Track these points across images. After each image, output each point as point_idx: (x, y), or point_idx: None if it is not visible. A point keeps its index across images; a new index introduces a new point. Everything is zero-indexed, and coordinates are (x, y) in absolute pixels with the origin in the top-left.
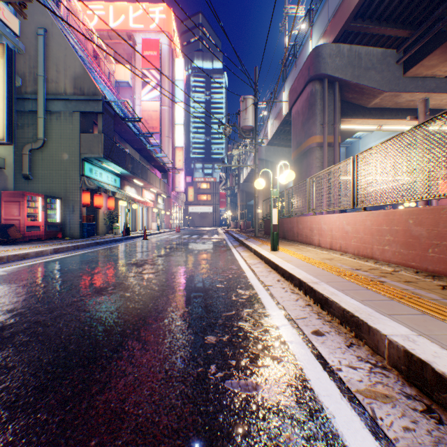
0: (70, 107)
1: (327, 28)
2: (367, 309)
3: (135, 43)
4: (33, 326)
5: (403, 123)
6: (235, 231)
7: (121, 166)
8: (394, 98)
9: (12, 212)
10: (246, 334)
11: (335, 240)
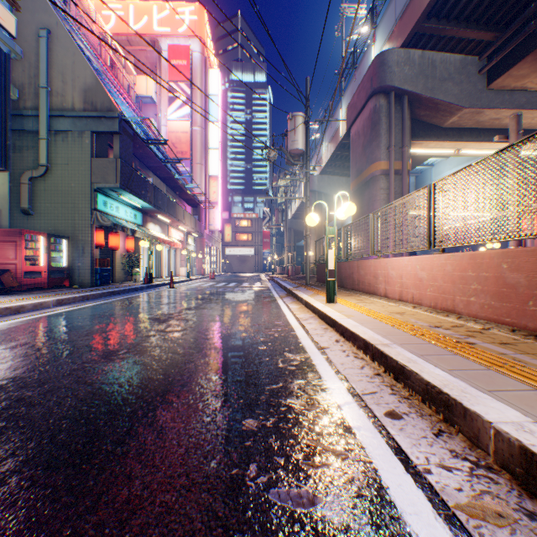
0: (80, 126)
1: (393, 30)
2: (459, 383)
3: (161, 50)
4: (13, 405)
5: (486, 146)
6: (281, 278)
7: (142, 198)
8: (476, 115)
9: (7, 255)
10: (297, 416)
11: (406, 289)
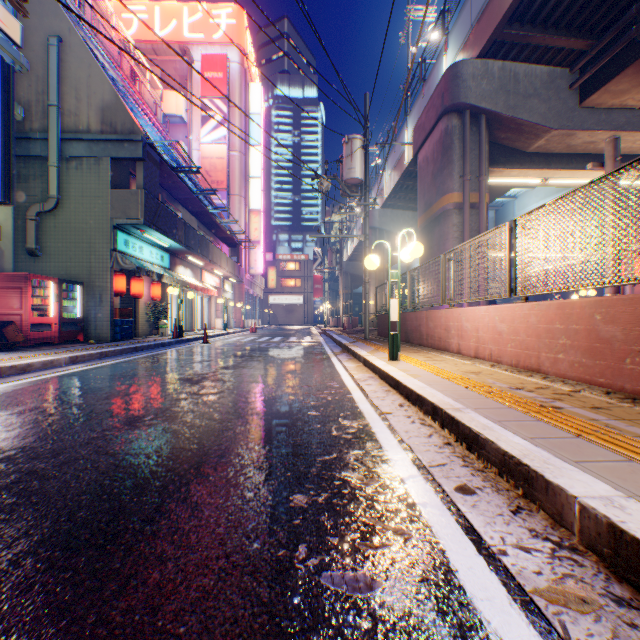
0: (97, 151)
1: (469, 37)
2: (541, 453)
3: (192, 60)
4: (24, 479)
5: (578, 175)
6: (335, 331)
7: (170, 237)
8: (567, 138)
9: (11, 304)
10: (354, 491)
11: (483, 345)
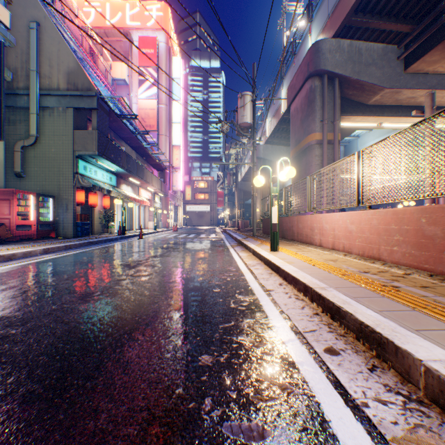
0: (64, 103)
1: (326, 23)
2: (389, 323)
3: (132, 41)
4: None
5: (403, 120)
6: (232, 230)
7: (116, 164)
8: (395, 94)
9: (2, 211)
10: (247, 352)
11: (338, 240)
